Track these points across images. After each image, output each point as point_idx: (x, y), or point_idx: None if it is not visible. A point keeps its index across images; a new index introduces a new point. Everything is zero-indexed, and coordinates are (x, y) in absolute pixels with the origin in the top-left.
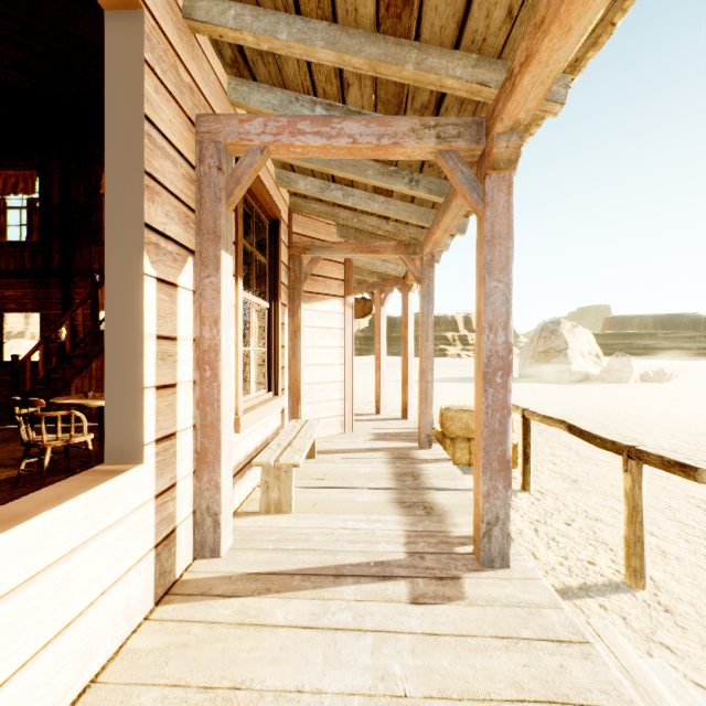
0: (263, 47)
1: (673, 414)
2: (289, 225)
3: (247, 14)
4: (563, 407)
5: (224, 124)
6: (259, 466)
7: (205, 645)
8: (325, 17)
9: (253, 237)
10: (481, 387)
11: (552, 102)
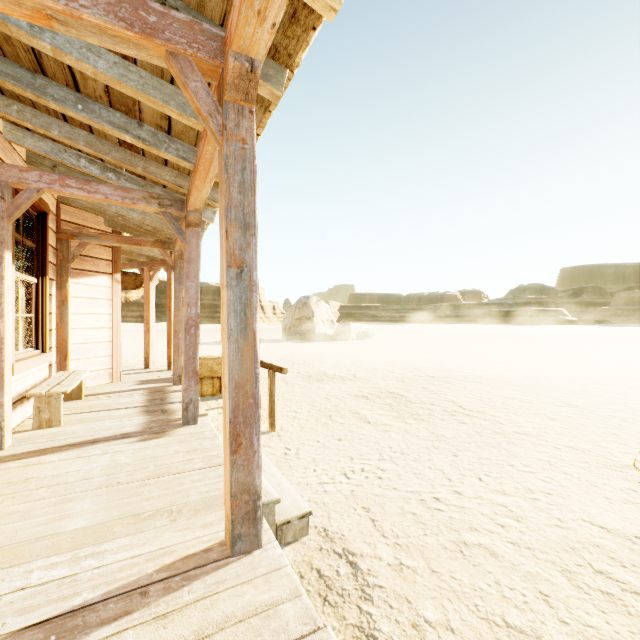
0: (40, 131)
1: (356, 357)
2: (57, 214)
3: (28, 112)
4: (298, 357)
5: (6, 169)
6: (33, 396)
7: (4, 475)
8: (86, 130)
9: (22, 228)
10: (184, 335)
11: (215, 202)
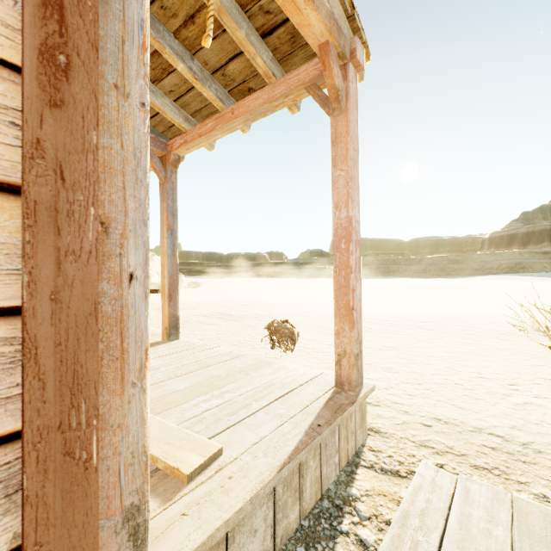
0: None
1: (191, 298)
2: None
3: None
4: None
5: None
6: None
7: None
8: None
9: None
10: None
11: None
